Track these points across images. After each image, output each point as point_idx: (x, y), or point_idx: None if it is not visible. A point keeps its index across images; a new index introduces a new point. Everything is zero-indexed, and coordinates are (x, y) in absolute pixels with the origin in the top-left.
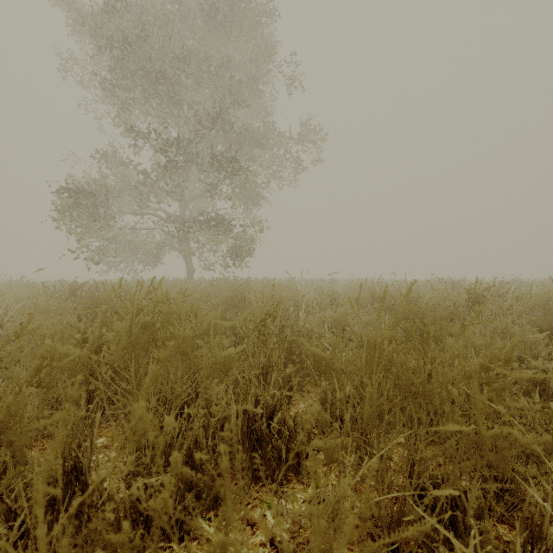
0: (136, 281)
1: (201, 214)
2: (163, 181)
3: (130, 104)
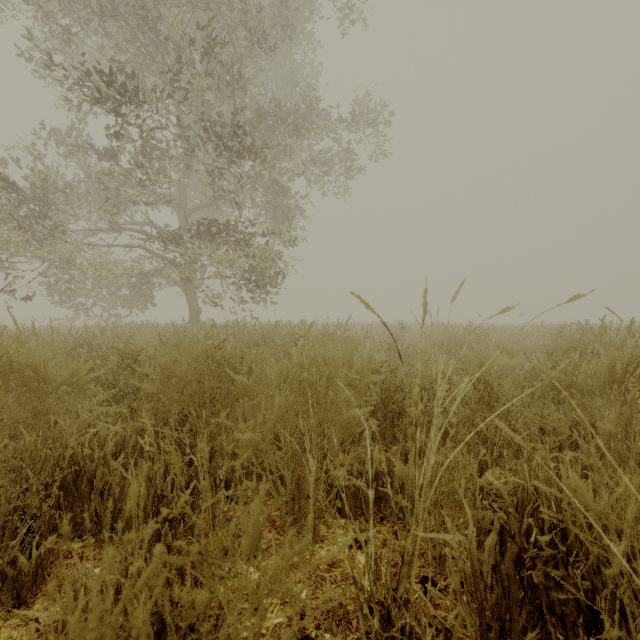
0: (99, 326)
1: (203, 223)
2: (142, 170)
3: (75, 34)
